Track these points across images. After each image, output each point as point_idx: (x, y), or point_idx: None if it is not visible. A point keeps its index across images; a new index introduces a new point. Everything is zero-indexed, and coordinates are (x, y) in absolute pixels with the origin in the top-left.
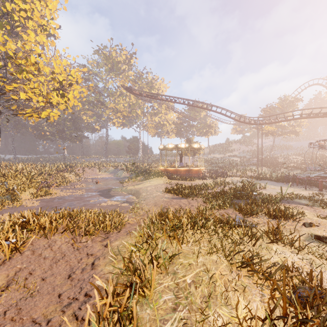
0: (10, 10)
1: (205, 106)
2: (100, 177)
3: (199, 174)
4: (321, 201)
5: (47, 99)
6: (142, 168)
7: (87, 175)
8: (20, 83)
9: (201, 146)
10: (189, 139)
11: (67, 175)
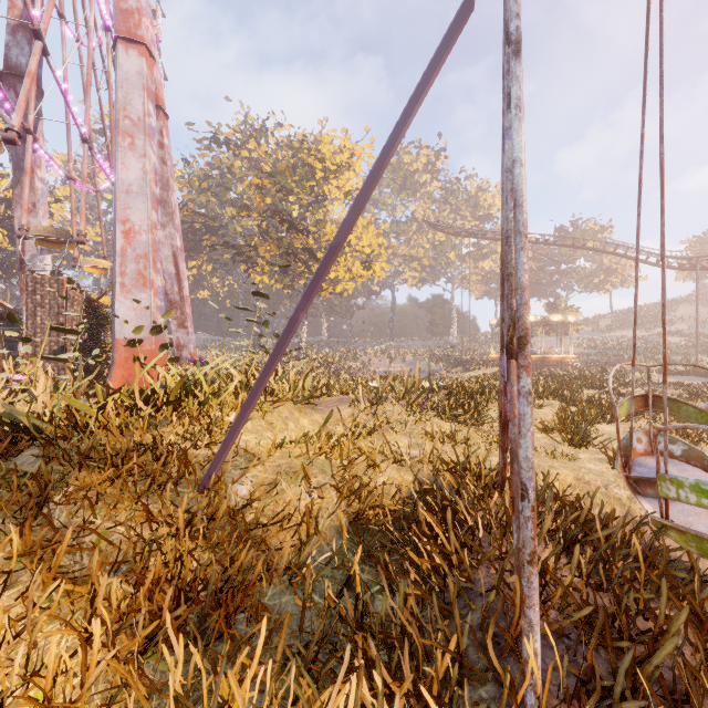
0: (327, 192)
1: (596, 228)
2: (394, 370)
3: (562, 367)
4: (688, 385)
5: (352, 275)
6: (459, 358)
7: (375, 367)
8: (341, 267)
9: (567, 318)
10: (554, 302)
11: (353, 365)
